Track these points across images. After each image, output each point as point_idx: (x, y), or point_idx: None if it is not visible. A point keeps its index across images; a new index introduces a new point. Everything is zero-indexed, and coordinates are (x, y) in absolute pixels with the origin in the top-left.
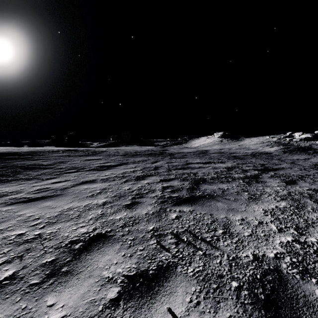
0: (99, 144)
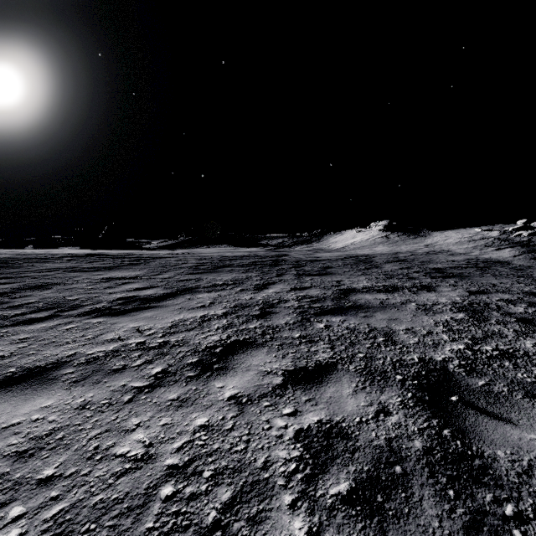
0: (161, 244)
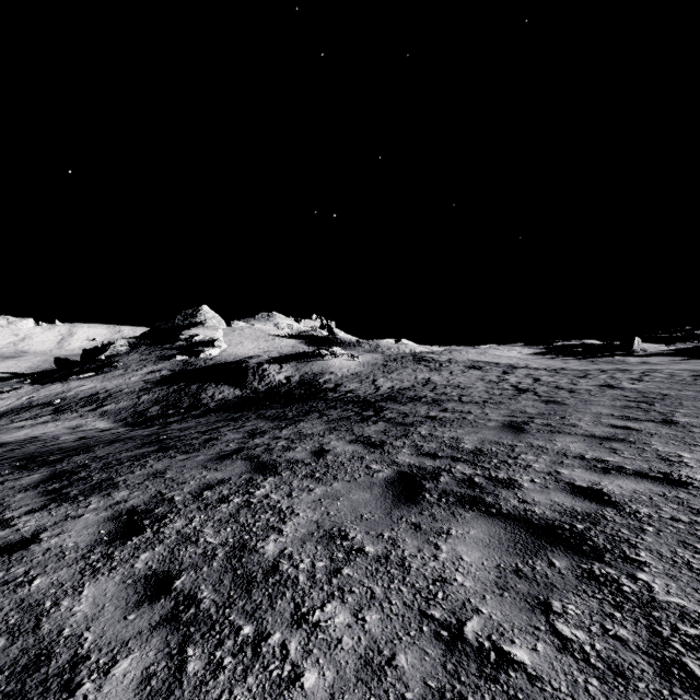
0: None
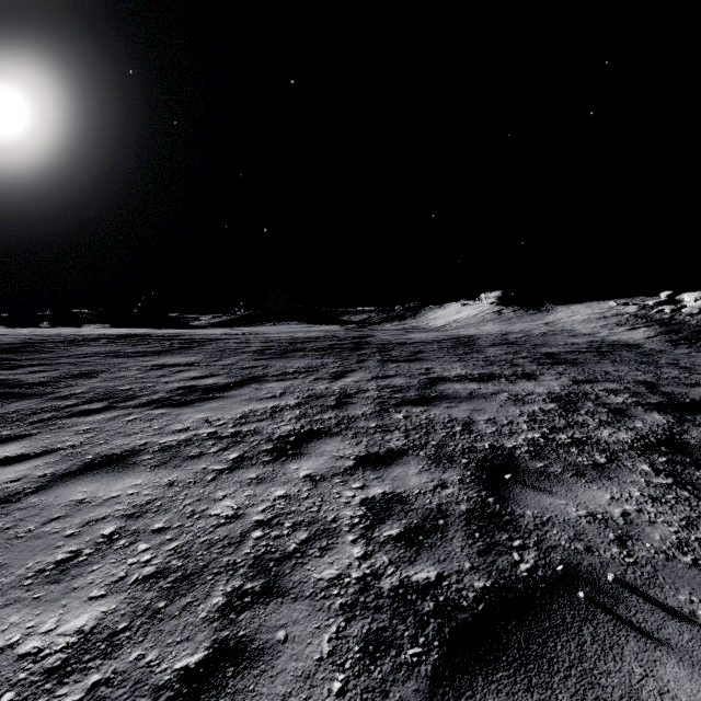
0: (214, 320)
